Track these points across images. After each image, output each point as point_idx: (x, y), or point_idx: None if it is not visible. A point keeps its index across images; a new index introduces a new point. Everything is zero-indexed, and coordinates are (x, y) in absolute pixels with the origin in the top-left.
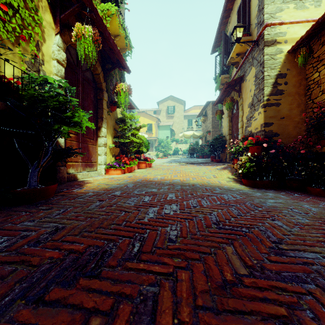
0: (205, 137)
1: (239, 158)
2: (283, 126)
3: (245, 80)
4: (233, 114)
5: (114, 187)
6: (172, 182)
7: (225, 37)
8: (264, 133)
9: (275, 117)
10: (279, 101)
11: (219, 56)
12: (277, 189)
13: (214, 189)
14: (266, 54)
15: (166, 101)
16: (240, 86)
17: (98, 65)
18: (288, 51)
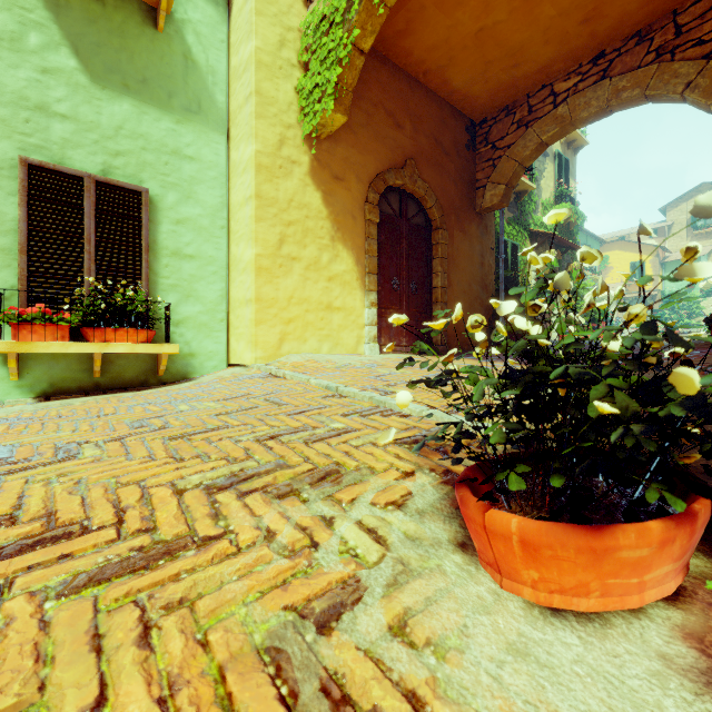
0: None
1: None
2: None
3: None
4: None
5: None
6: None
7: None
8: None
9: None
10: None
11: None
12: None
13: None
14: None
15: (689, 200)
16: None
17: None
18: None
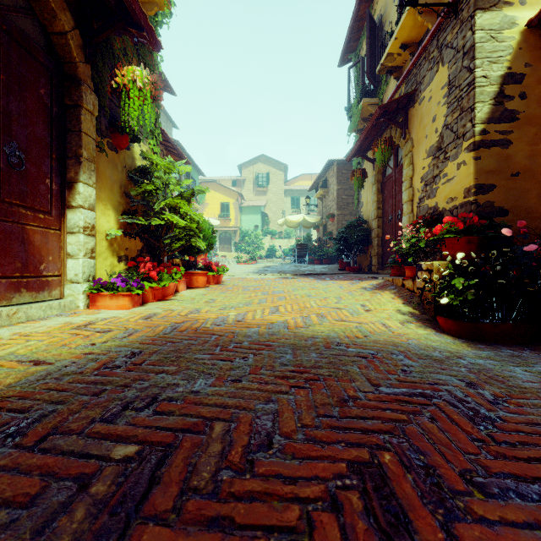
0: (325, 226)
1: (424, 266)
2: (517, 193)
3: (418, 101)
4: (387, 177)
5: (41, 380)
6: (266, 332)
7: (370, 23)
8: (475, 209)
9: (501, 171)
10: (507, 135)
11: (355, 69)
12: (533, 346)
13: (392, 361)
14: (480, 28)
15: (255, 165)
16: (406, 114)
17: (59, 4)
18: (529, 23)
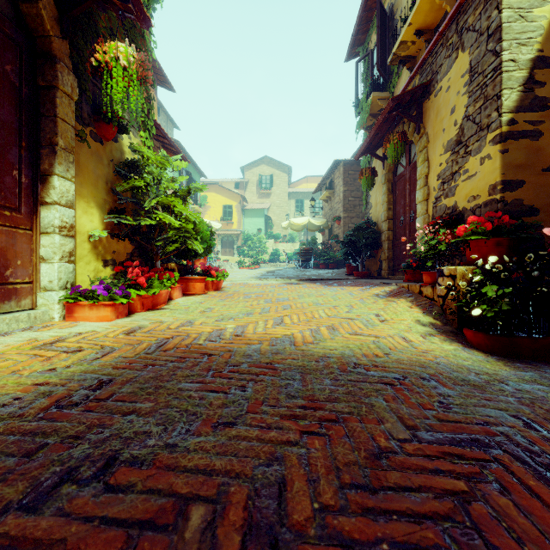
0: (331, 229)
1: (446, 271)
2: (549, 190)
3: (434, 92)
4: (398, 176)
5: None
6: (269, 350)
7: (380, 12)
8: (502, 208)
9: (531, 165)
10: (538, 126)
11: (363, 63)
12: None
13: (424, 388)
14: (507, 6)
15: (258, 167)
16: (420, 107)
17: None
18: None
